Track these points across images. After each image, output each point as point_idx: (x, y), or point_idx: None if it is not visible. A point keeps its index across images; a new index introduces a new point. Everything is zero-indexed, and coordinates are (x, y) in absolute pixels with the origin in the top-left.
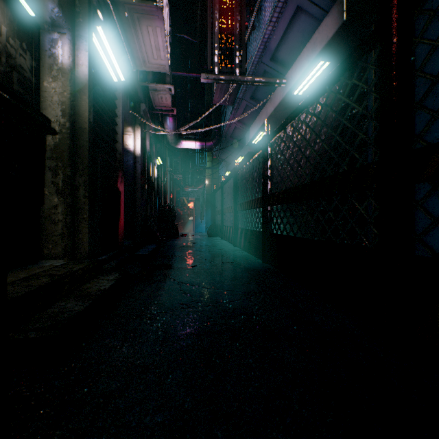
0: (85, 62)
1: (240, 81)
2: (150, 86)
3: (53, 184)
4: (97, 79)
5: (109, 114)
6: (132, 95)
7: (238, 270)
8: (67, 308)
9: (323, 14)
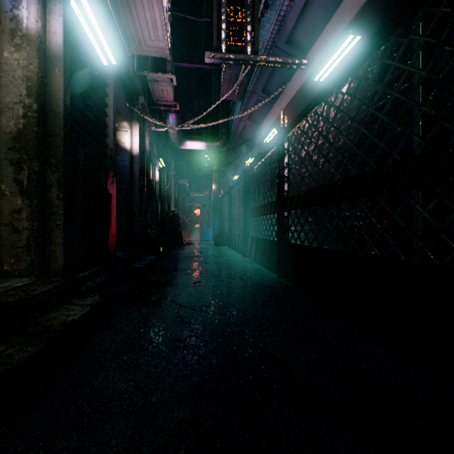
0: (59, 29)
1: (252, 61)
2: (149, 76)
3: (15, 181)
4: (79, 56)
5: (96, 101)
6: (128, 85)
7: (249, 288)
8: (3, 357)
9: None
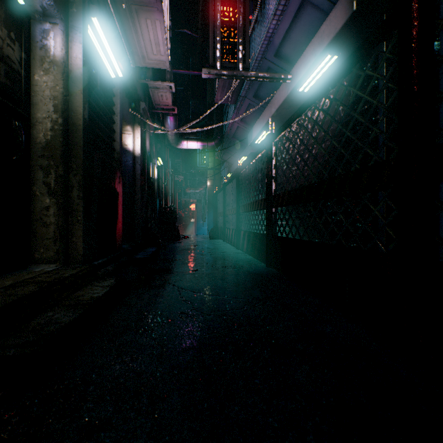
0: (79, 54)
1: (243, 76)
2: (150, 84)
3: (44, 184)
4: (93, 74)
5: (106, 111)
6: (131, 92)
7: (241, 275)
8: (54, 319)
9: (330, 6)
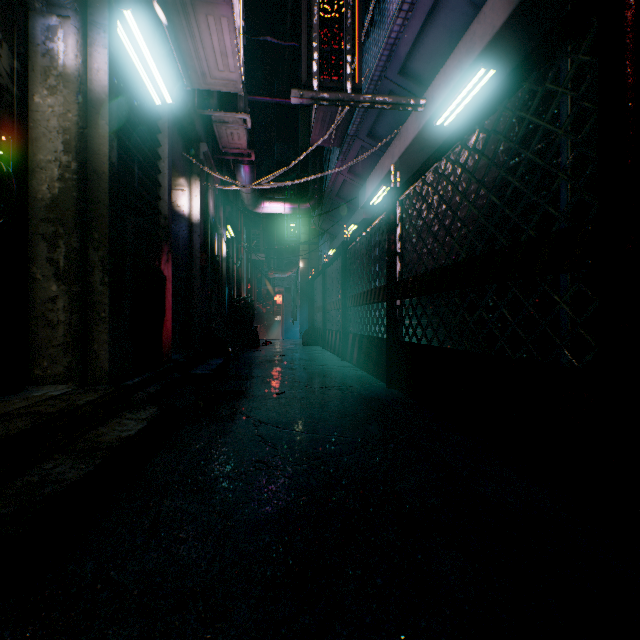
0: (103, 65)
1: (353, 101)
2: (214, 116)
3: (49, 262)
4: (126, 96)
5: (147, 154)
6: (186, 128)
7: (350, 400)
8: (54, 475)
9: None
